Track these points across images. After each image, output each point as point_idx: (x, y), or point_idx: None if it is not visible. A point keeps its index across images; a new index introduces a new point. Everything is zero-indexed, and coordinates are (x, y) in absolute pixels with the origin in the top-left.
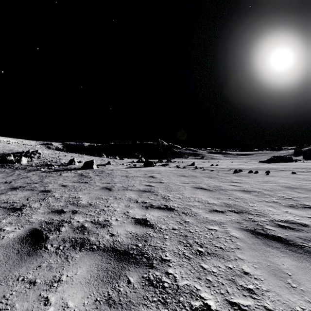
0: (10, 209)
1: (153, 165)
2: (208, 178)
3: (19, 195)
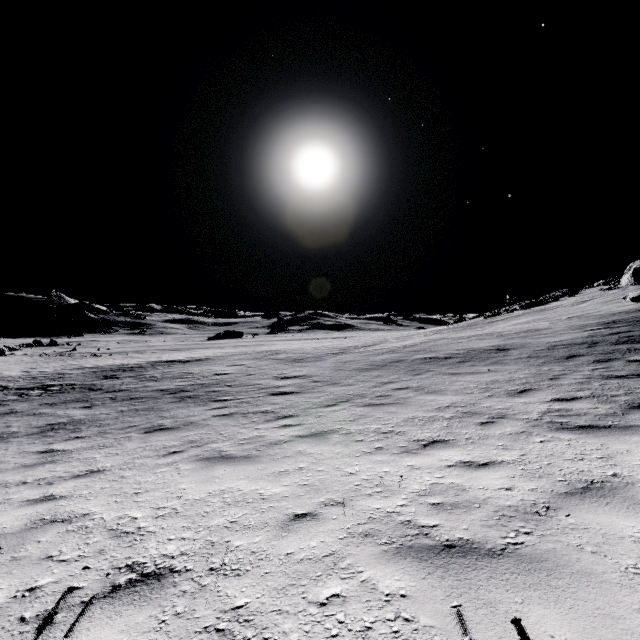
0: None
1: (6, 355)
2: (45, 362)
3: None
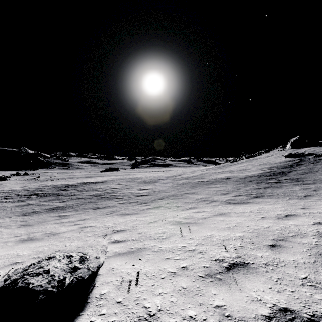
0: None
1: (7, 180)
2: (28, 183)
3: None
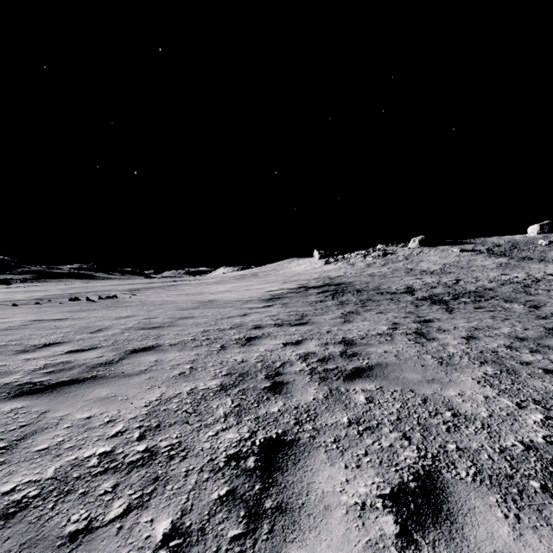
0: (251, 340)
1: None
2: (118, 307)
3: (172, 355)
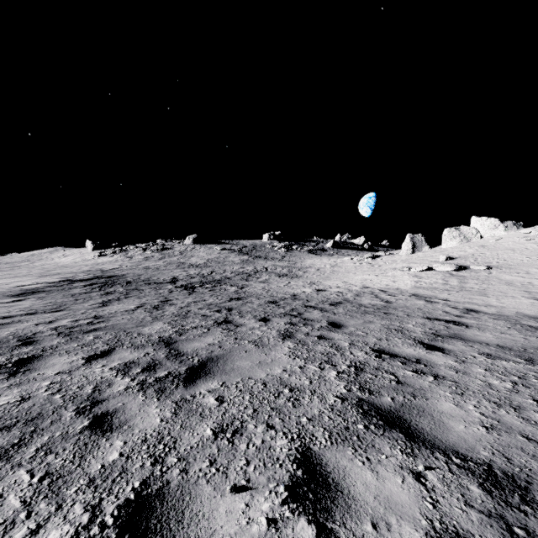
0: None
1: None
2: None
3: None
